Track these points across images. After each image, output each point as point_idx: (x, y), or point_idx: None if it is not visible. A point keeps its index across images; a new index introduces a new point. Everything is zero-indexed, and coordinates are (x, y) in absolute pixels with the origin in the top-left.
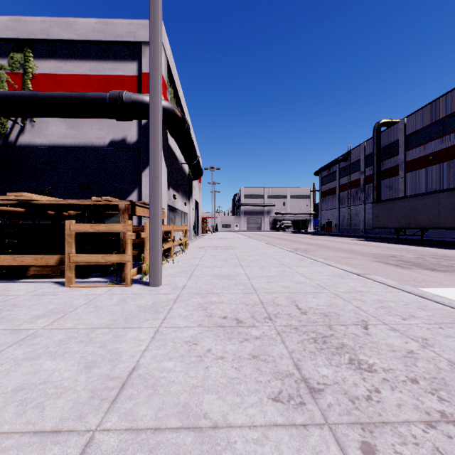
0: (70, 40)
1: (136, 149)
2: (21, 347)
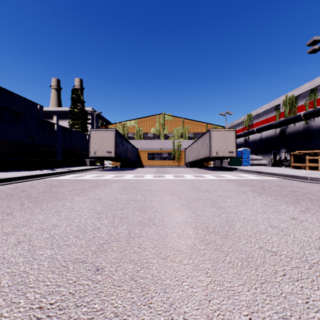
0: None
1: None
2: (291, 171)
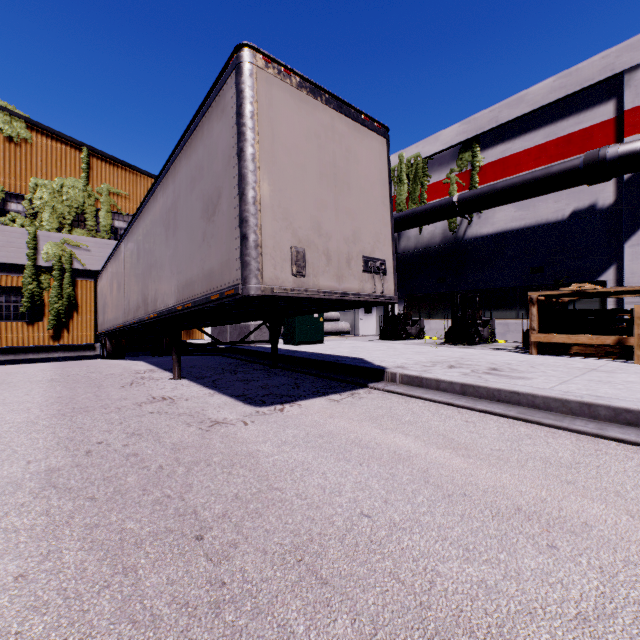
0: (519, 116)
1: (612, 214)
2: None
